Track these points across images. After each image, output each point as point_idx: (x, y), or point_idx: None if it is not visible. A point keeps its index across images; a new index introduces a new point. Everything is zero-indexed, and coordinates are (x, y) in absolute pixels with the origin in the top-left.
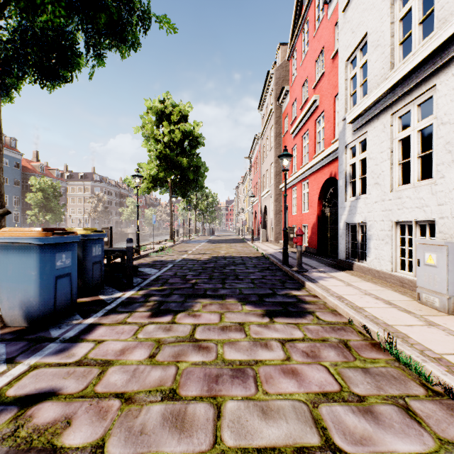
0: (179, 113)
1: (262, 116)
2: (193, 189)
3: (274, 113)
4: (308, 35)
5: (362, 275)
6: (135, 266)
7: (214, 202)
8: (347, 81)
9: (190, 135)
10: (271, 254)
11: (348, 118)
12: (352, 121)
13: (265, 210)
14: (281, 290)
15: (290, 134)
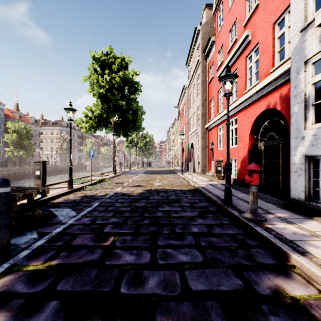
0: (119, 63)
1: (189, 70)
2: (132, 129)
3: (201, 63)
4: None
5: None
6: (38, 213)
7: (151, 141)
8: None
9: (129, 82)
10: (203, 187)
11: (320, 16)
12: None
13: (192, 146)
14: (257, 276)
15: (217, 77)
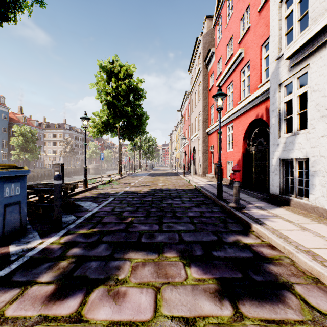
0: (125, 72)
1: (191, 76)
2: (137, 133)
3: (202, 72)
4: (233, 0)
5: (305, 213)
6: (72, 202)
7: (154, 144)
8: (280, 21)
9: (134, 89)
10: (202, 186)
11: (286, 53)
12: (291, 56)
13: (194, 150)
14: (227, 235)
15: (216, 86)
